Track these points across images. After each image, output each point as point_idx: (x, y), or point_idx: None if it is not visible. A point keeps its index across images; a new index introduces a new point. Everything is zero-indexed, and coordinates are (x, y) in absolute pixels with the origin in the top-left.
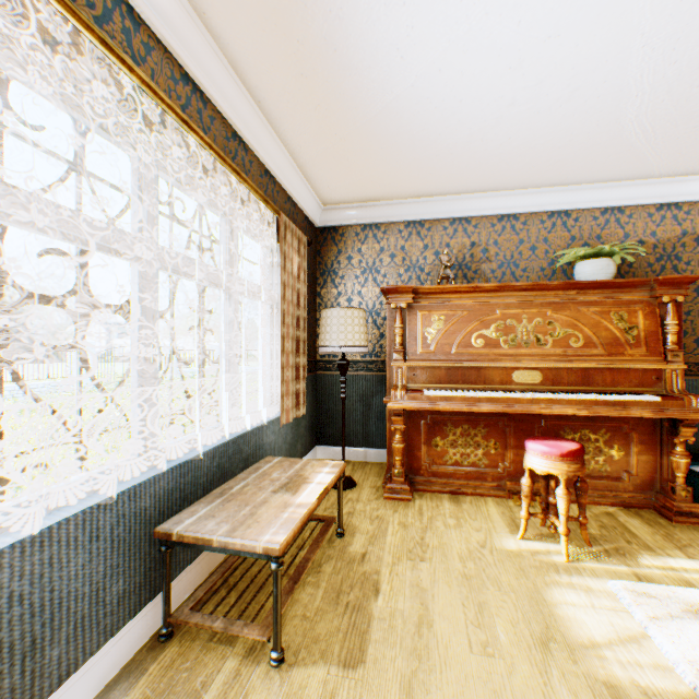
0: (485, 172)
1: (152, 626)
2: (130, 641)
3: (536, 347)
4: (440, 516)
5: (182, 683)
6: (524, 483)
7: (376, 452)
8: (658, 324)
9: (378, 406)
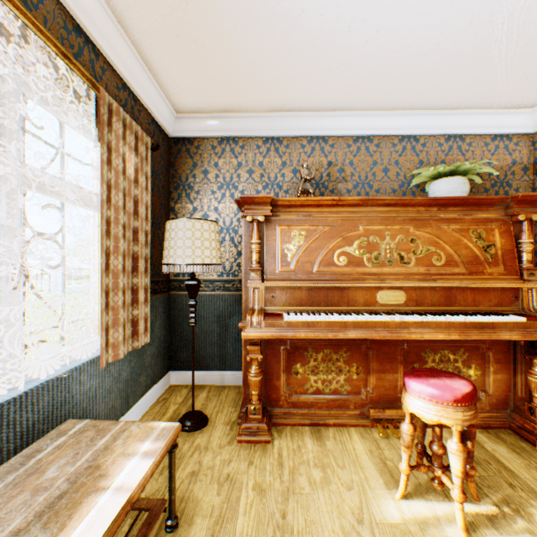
0: (346, 81)
1: None
2: None
3: (400, 266)
4: (304, 465)
5: None
6: (406, 431)
7: (233, 375)
8: (513, 243)
9: (236, 327)
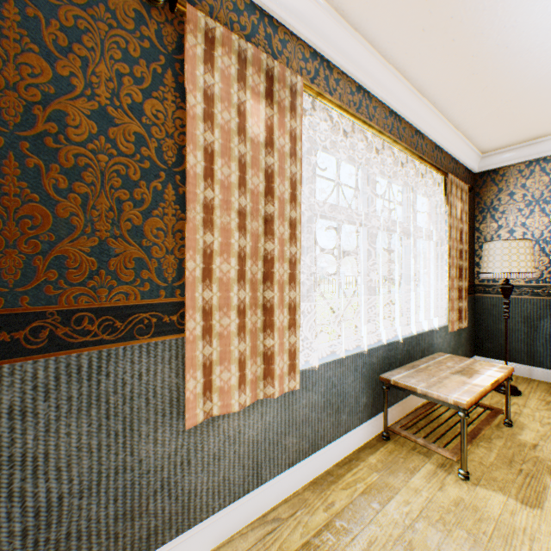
0: None
1: (376, 429)
2: (367, 431)
3: None
4: None
5: (400, 462)
6: None
7: (543, 372)
8: None
9: (545, 329)
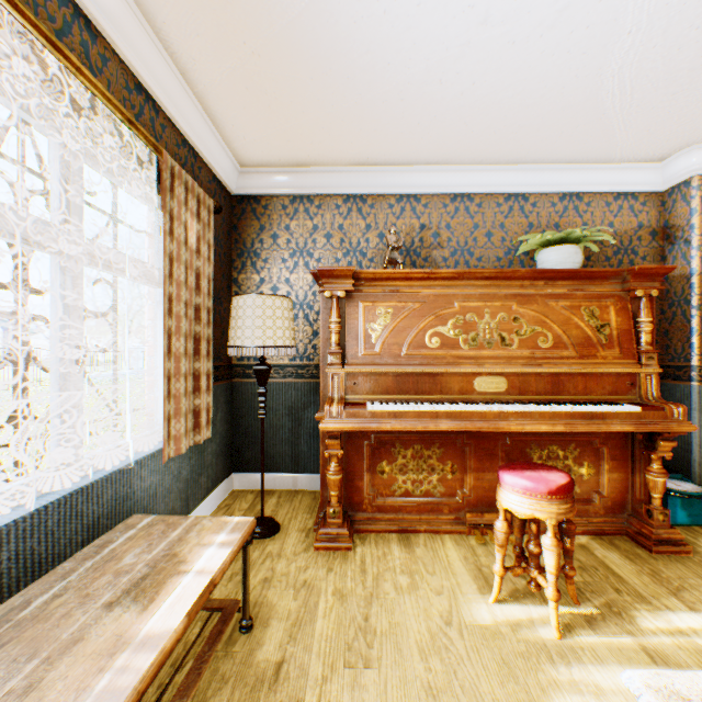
0: (440, 134)
1: None
2: None
3: (501, 348)
4: (389, 572)
5: None
6: (499, 528)
7: (308, 478)
8: (630, 322)
9: (311, 421)
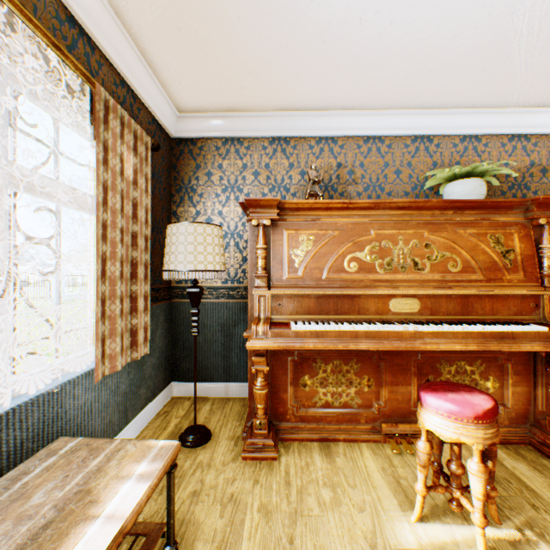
0: (356, 78)
1: None
2: None
3: (414, 272)
4: (312, 484)
5: None
6: (422, 449)
7: (238, 386)
8: (533, 248)
9: (241, 336)
